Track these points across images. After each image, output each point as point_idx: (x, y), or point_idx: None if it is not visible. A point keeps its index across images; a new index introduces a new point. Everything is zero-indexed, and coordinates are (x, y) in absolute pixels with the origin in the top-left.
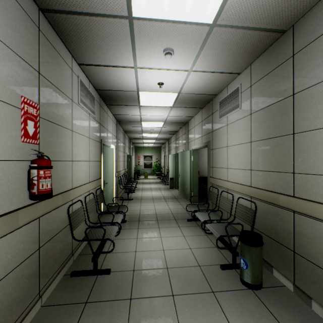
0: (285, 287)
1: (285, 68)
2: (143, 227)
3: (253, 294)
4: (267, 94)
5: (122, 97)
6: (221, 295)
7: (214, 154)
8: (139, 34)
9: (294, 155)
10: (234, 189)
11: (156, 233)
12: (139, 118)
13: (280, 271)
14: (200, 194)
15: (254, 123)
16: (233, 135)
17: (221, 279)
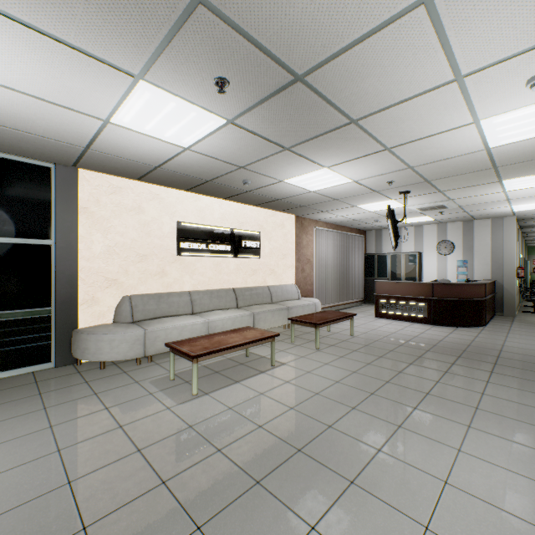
0: None
1: None
2: None
3: None
4: None
5: None
6: None
7: None
8: None
9: None
10: None
11: None
12: None
13: None
14: None
15: None
16: None
17: None
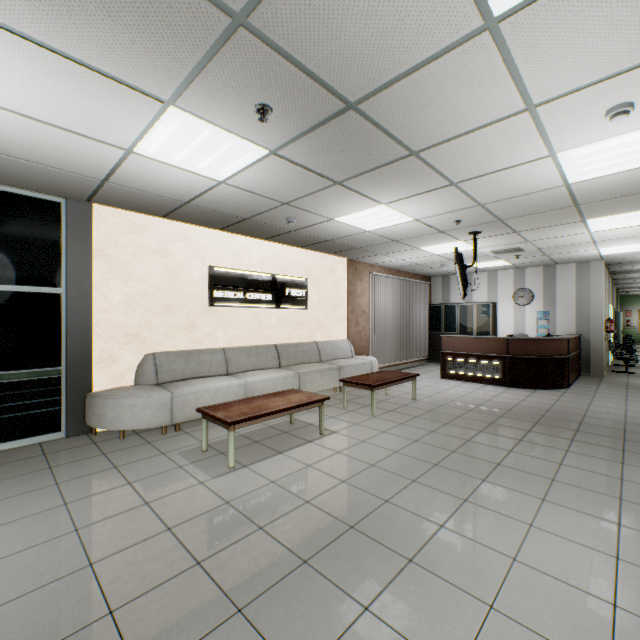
0: None
1: None
2: None
3: None
4: None
5: (630, 271)
6: None
7: None
8: None
9: None
10: None
11: None
12: None
13: None
14: None
15: None
16: None
17: None
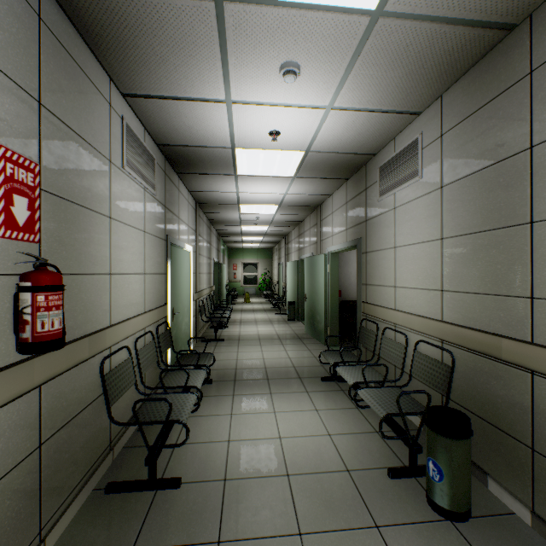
0: (514, 517)
1: (513, 98)
2: (242, 392)
3: (455, 533)
4: (475, 149)
5: (204, 158)
6: (393, 534)
7: (369, 261)
8: (234, 33)
9: (534, 263)
10: (409, 324)
11: (265, 404)
12: (235, 198)
13: (502, 483)
14: (341, 331)
15: (449, 204)
16: (406, 227)
17: (391, 498)
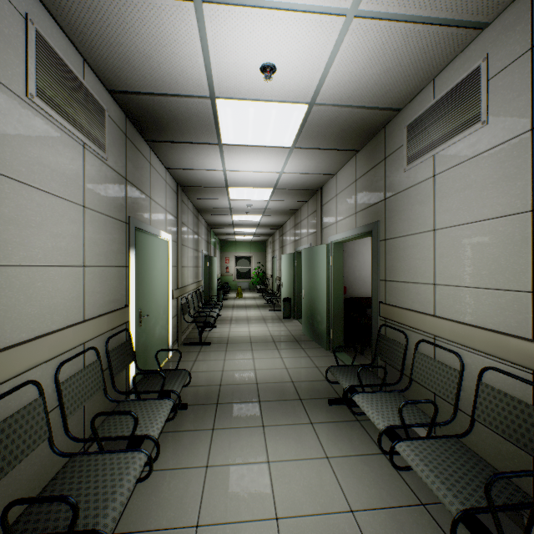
0: None
1: None
2: (224, 424)
3: None
4: None
5: (177, 116)
6: None
7: (390, 250)
8: None
9: None
10: (465, 340)
11: (256, 446)
12: (222, 179)
13: None
14: (345, 333)
15: None
16: (456, 199)
17: None
